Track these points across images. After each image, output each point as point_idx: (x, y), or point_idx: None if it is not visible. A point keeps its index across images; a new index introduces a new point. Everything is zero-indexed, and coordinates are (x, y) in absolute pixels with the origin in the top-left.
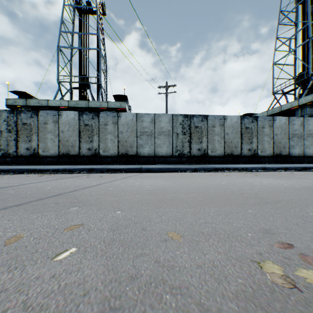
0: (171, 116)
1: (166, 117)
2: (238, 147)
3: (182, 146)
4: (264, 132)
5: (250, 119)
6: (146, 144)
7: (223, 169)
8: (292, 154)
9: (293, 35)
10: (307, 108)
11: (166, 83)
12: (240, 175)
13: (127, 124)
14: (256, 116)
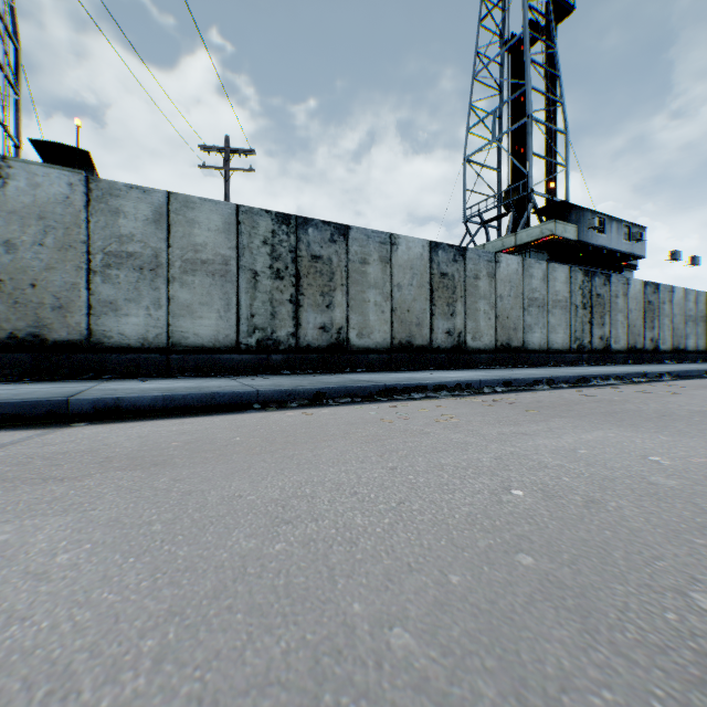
0: (235, 212)
1: (213, 212)
2: (425, 326)
3: (270, 315)
4: (479, 290)
5: (451, 253)
6: (135, 300)
7: (409, 391)
8: (529, 346)
9: (501, 107)
10: (532, 252)
11: (226, 141)
12: (490, 416)
13: (44, 217)
14: (463, 247)
